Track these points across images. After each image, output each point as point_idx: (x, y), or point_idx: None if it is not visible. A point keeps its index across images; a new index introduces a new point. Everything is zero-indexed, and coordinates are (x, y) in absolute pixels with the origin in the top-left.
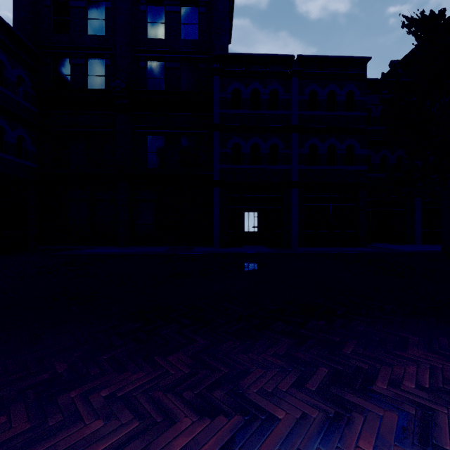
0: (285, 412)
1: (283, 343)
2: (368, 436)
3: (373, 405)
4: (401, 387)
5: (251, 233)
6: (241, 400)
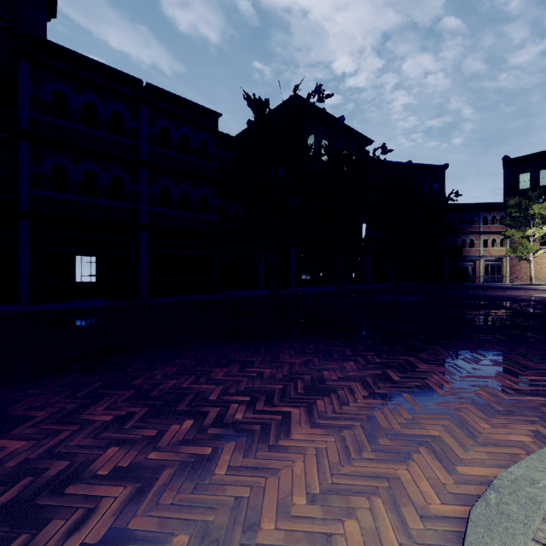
0: (46, 412)
1: (72, 377)
2: (106, 404)
3: (123, 391)
4: (152, 378)
5: (86, 284)
6: (3, 418)
